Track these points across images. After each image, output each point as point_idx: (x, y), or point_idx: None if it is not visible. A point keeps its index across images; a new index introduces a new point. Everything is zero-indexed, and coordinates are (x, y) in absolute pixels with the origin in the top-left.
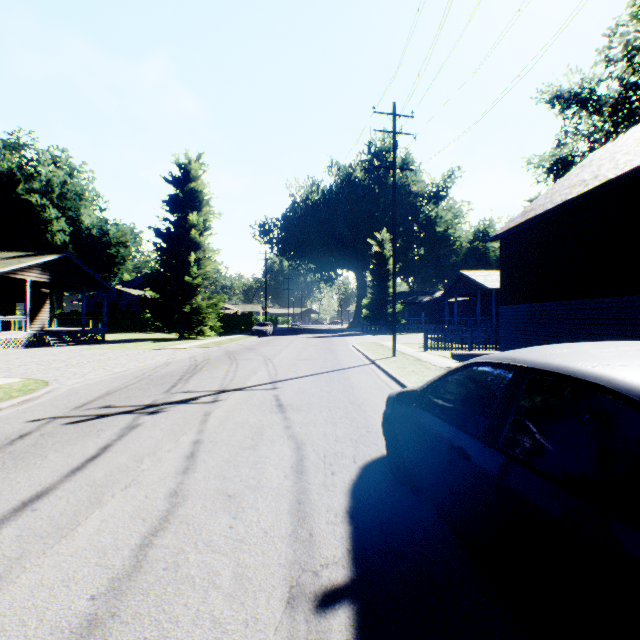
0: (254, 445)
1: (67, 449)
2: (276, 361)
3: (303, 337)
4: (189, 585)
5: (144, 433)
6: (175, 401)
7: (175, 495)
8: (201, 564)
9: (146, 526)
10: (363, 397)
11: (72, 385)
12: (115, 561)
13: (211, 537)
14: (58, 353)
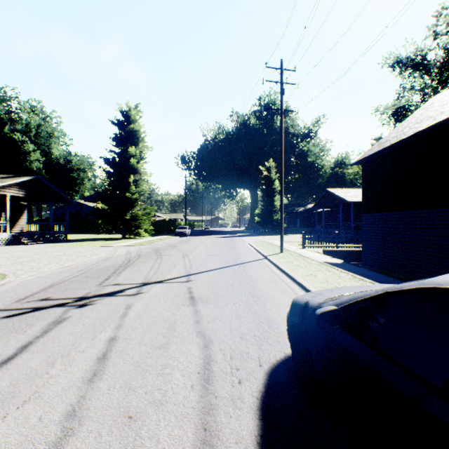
0: (165, 343)
1: None
2: (191, 256)
3: (212, 237)
4: None
5: (67, 329)
6: (104, 293)
7: (71, 416)
8: None
9: None
10: (261, 289)
11: (25, 278)
12: None
13: None
14: (28, 250)
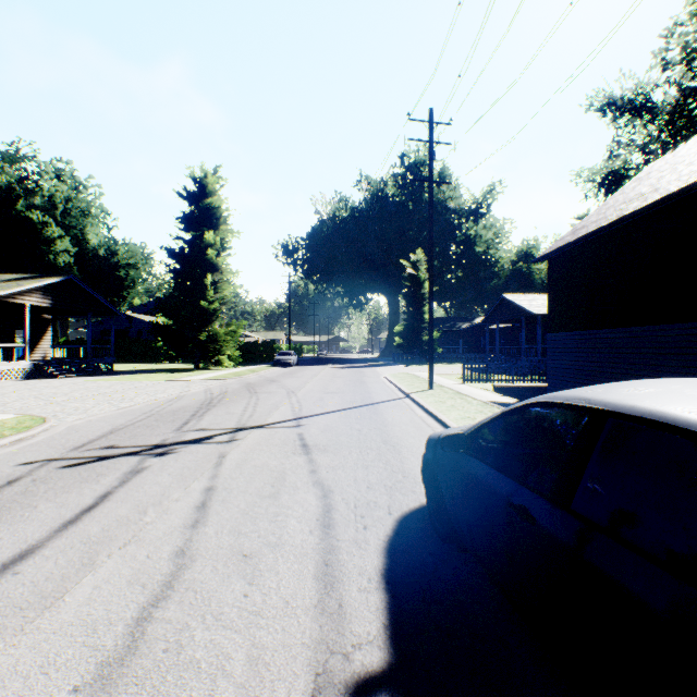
0: (275, 493)
1: (60, 498)
2: (300, 394)
3: (330, 367)
4: (193, 672)
5: (150, 478)
6: (187, 441)
7: (182, 555)
8: (209, 644)
9: (146, 594)
10: (398, 436)
11: (72, 422)
12: (106, 640)
13: (222, 609)
14: (60, 385)
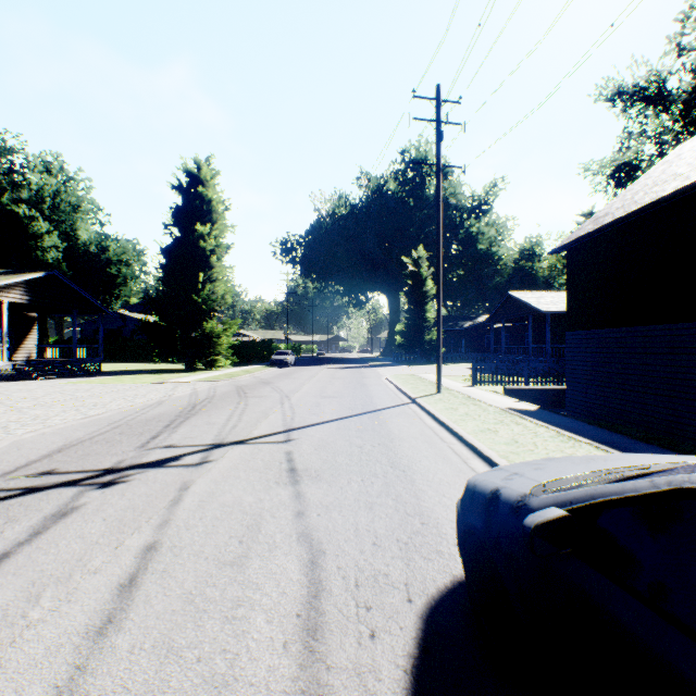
0: (241, 556)
1: None
2: (295, 399)
3: (329, 368)
4: None
5: (74, 527)
6: (147, 463)
7: None
8: None
9: None
10: (407, 455)
11: (21, 435)
12: None
13: None
14: (36, 388)
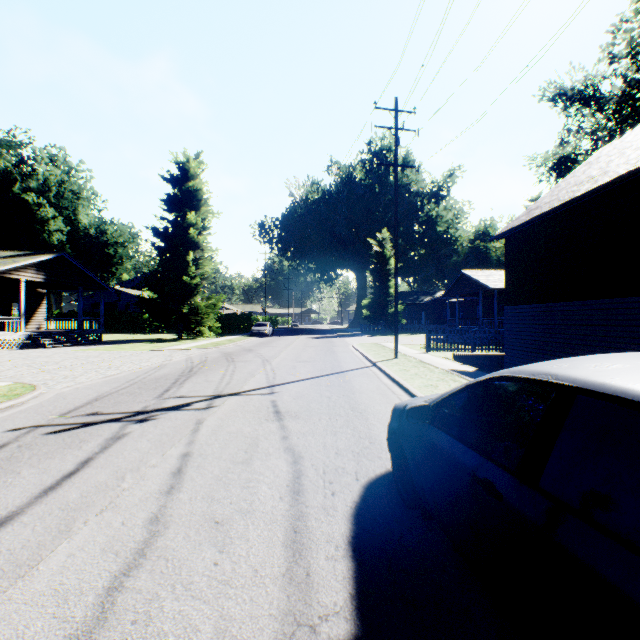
0: (247, 459)
1: (43, 464)
2: (275, 363)
3: (303, 338)
4: None
5: (129, 444)
6: (166, 407)
7: (155, 521)
8: (177, 616)
9: (118, 563)
10: (365, 403)
11: (61, 389)
12: (76, 611)
13: (192, 578)
14: (52, 354)
